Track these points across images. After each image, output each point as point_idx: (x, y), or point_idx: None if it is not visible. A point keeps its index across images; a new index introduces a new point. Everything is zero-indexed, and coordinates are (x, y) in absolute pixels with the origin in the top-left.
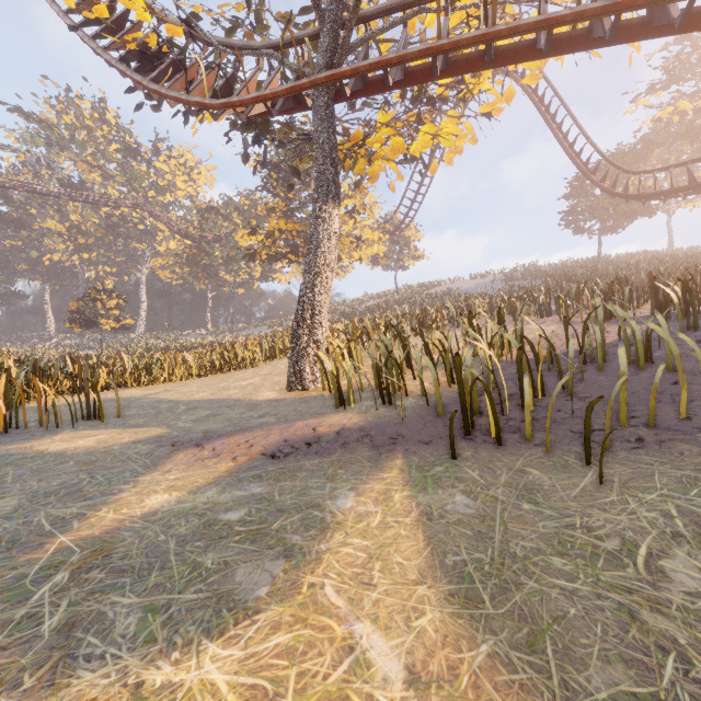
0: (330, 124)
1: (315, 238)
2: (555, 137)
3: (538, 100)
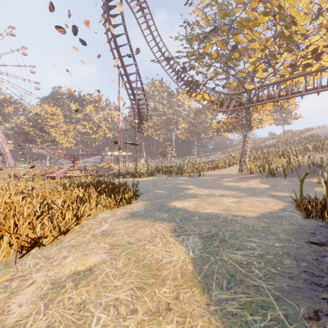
0: (248, 114)
1: (245, 139)
2: None
3: None
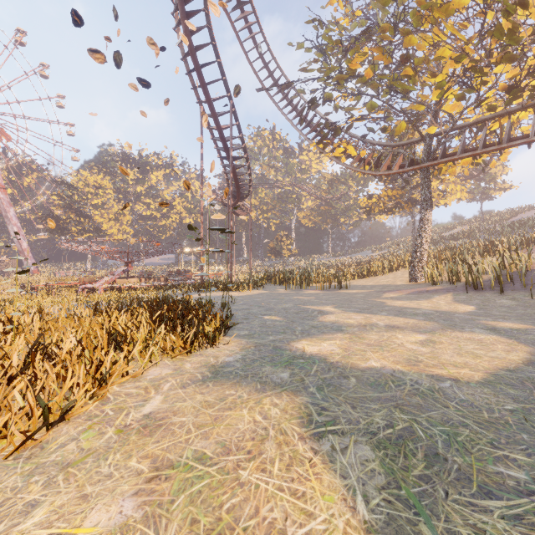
0: (428, 179)
1: (421, 224)
2: None
3: None
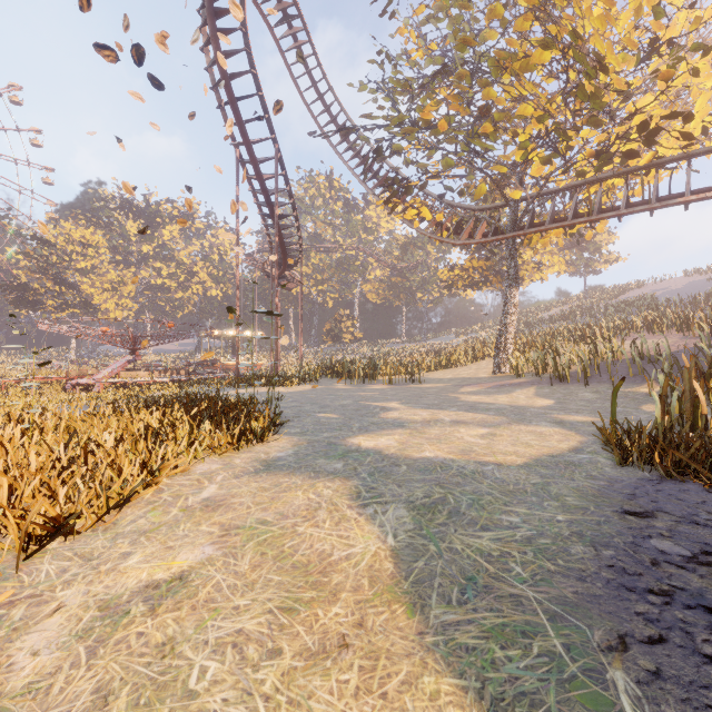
0: (514, 251)
1: (506, 305)
2: None
3: None
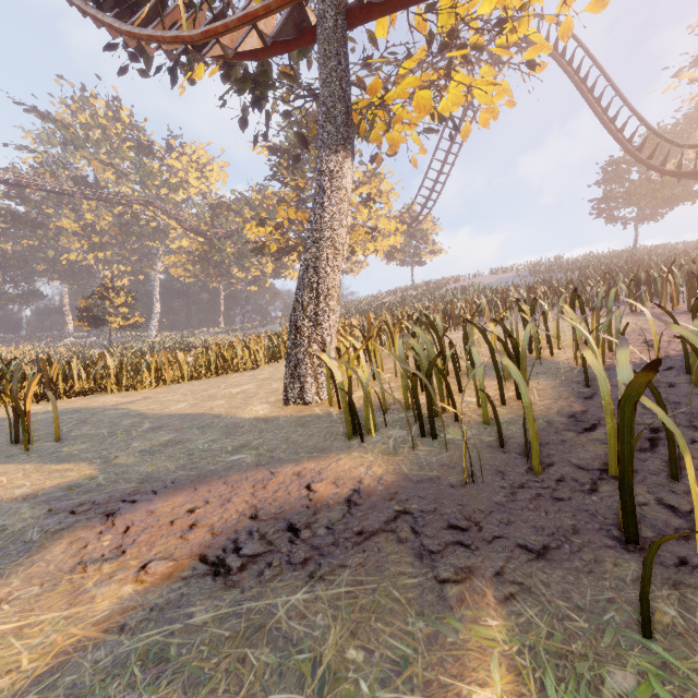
0: (340, 45)
1: (321, 198)
2: (594, 112)
3: (573, 71)
